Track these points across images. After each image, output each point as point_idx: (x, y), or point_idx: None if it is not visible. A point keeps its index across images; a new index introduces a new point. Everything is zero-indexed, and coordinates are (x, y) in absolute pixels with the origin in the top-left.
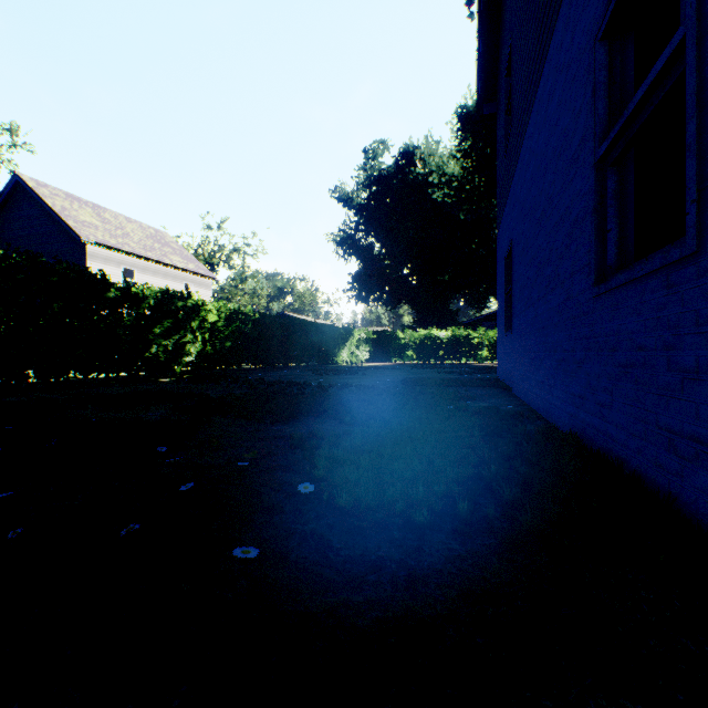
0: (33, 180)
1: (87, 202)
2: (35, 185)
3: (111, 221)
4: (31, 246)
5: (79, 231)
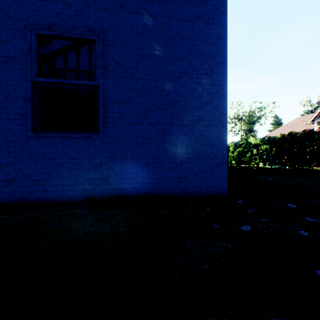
0: None
1: None
2: None
3: None
4: None
5: None
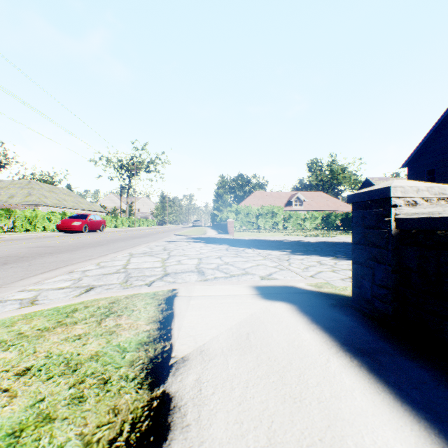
0: (369, 178)
1: (383, 178)
2: (370, 179)
3: None
4: None
5: None
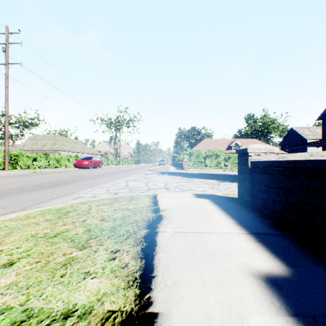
0: (294, 127)
1: (305, 127)
2: (294, 129)
3: (311, 131)
4: (293, 141)
5: (305, 138)
